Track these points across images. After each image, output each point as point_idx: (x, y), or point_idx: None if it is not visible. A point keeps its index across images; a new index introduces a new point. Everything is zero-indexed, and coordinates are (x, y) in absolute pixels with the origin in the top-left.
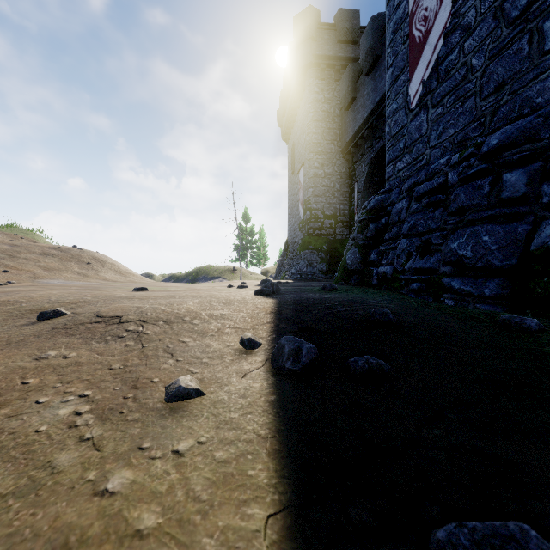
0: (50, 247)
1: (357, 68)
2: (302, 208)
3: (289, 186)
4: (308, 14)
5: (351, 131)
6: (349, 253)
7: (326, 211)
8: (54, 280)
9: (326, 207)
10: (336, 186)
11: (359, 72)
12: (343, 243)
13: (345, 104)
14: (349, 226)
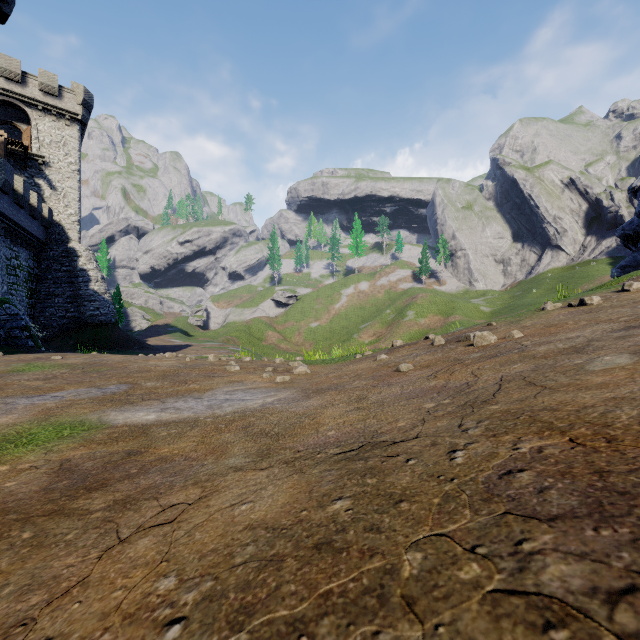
0: None
1: None
2: None
3: None
4: None
5: None
6: None
7: None
8: (273, 398)
9: None
10: None
11: None
12: None
13: None
14: None
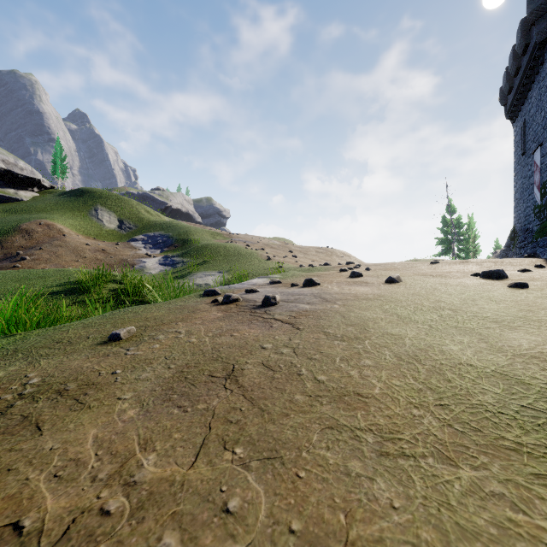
0: (316, 247)
1: None
2: (538, 192)
3: (516, 168)
4: None
5: None
6: None
7: None
8: None
9: None
10: None
11: None
12: None
13: None
14: None
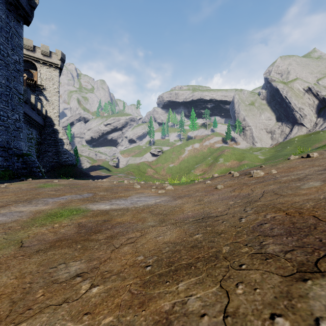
0: None
1: None
2: None
3: None
4: None
5: None
6: None
7: None
8: (159, 200)
9: None
10: None
11: None
12: None
13: None
14: None
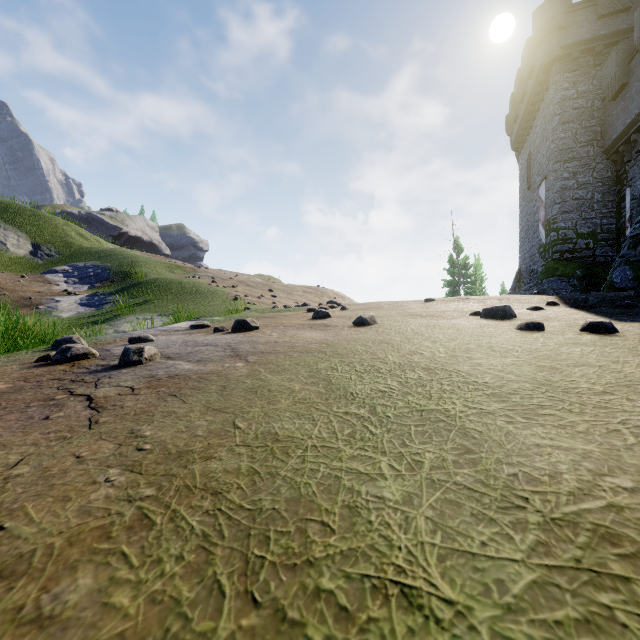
0: (304, 286)
1: (630, 45)
2: (543, 229)
3: (521, 204)
4: (554, 2)
5: (619, 125)
6: (616, 271)
7: (579, 229)
8: None
9: (580, 224)
10: (595, 197)
11: (633, 50)
12: (606, 266)
13: (609, 94)
14: (616, 244)
